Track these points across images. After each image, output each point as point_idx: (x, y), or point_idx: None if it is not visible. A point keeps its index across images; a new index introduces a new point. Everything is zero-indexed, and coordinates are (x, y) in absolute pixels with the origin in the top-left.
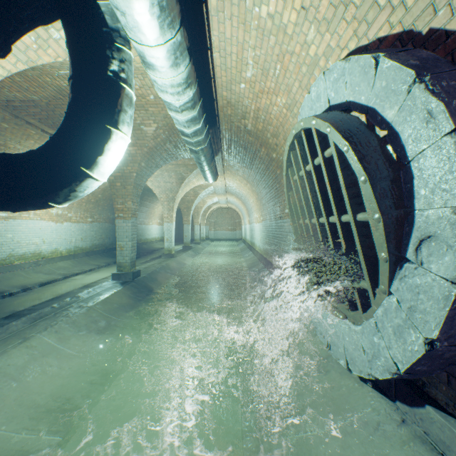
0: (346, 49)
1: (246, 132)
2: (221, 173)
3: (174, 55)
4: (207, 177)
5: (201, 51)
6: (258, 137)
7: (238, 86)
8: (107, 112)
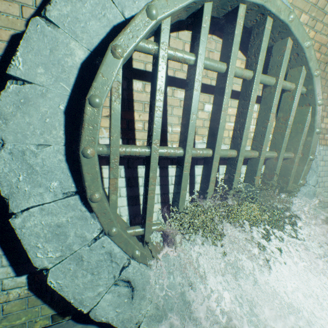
0: None
1: None
2: None
3: None
4: None
5: None
6: None
7: None
8: None
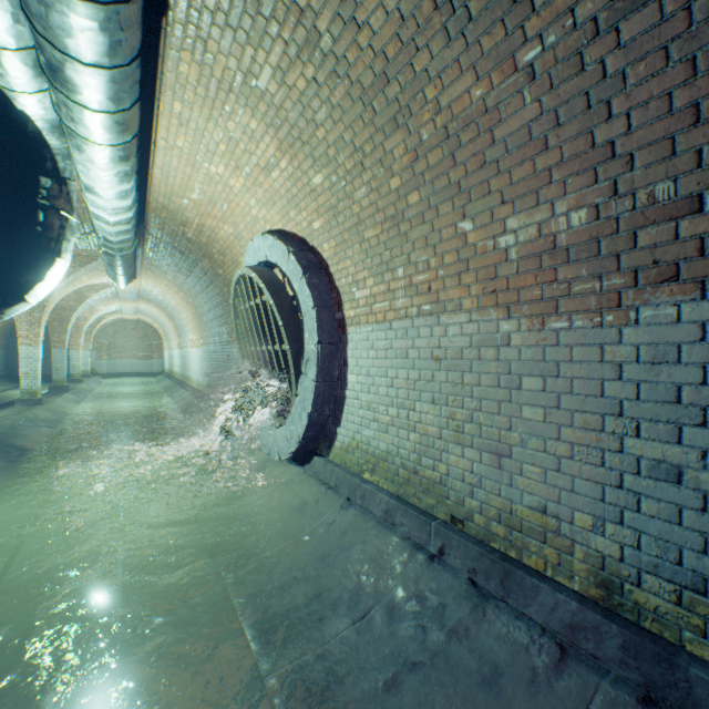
0: (277, 226)
1: (185, 238)
2: (138, 273)
3: (127, 194)
4: (120, 282)
5: (141, 168)
6: (201, 247)
7: (180, 200)
8: (56, 244)
